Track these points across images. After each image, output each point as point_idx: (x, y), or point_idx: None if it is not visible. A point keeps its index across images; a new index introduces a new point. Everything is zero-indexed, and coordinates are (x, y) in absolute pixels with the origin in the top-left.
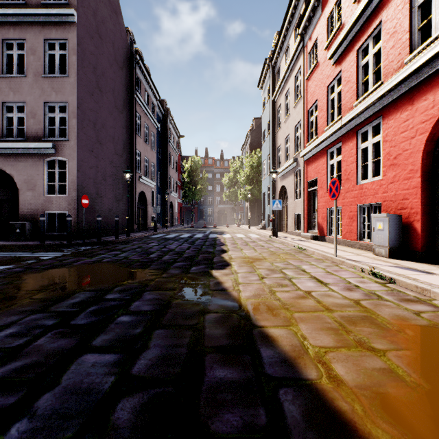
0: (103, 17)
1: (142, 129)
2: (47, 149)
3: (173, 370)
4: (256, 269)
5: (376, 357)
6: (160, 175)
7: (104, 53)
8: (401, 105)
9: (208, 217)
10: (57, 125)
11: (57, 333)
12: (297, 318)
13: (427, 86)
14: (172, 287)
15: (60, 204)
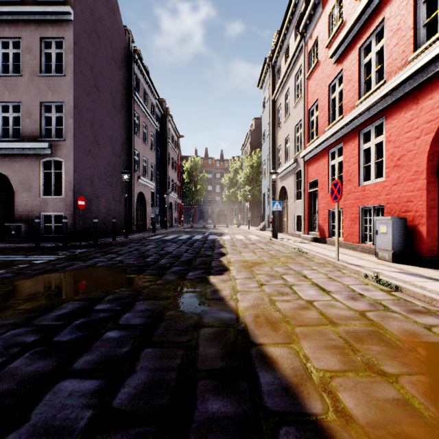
0: (100, 15)
1: (141, 129)
2: (43, 150)
3: (160, 401)
4: (256, 275)
5: (387, 383)
6: (159, 176)
7: (102, 52)
8: (405, 104)
9: (207, 218)
10: (54, 125)
11: (37, 352)
12: (299, 334)
13: (433, 84)
14: (166, 295)
15: (56, 206)
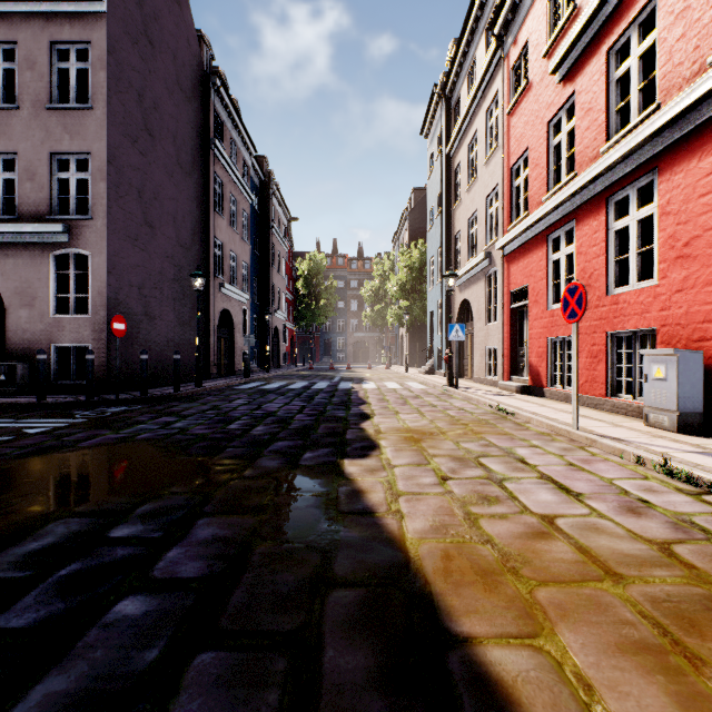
0: (155, 8)
1: (225, 205)
2: (55, 235)
3: None
4: (430, 458)
5: None
6: (257, 283)
7: (158, 70)
8: (700, 144)
9: (337, 353)
10: (74, 192)
11: None
12: (547, 606)
13: None
14: (259, 503)
15: (77, 331)
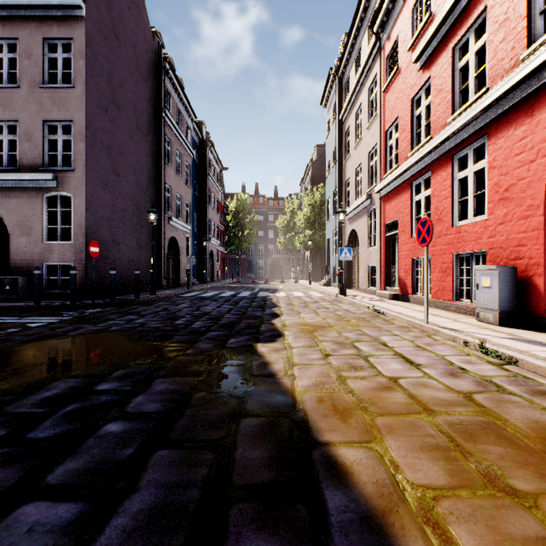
0: (121, 12)
1: (173, 158)
2: (47, 182)
3: (170, 541)
4: (319, 342)
5: (523, 509)
6: (197, 217)
7: (122, 58)
8: (515, 117)
9: (258, 270)
10: (60, 150)
11: None
12: (381, 427)
13: None
14: (197, 370)
15: (63, 253)
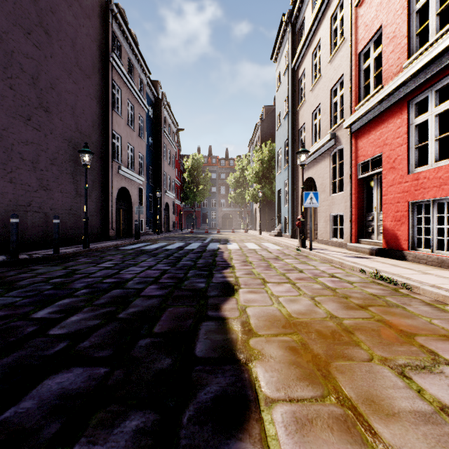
0: None
1: (123, 108)
2: None
3: None
4: None
5: None
6: (152, 171)
7: None
8: None
9: (211, 222)
10: None
11: None
12: None
13: None
14: None
15: None
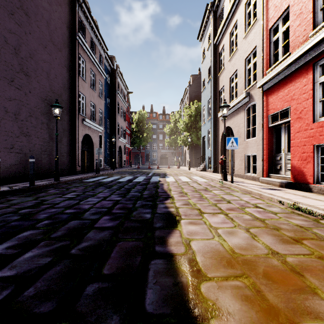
0: None
1: (87, 75)
2: None
3: None
4: None
5: None
6: (109, 123)
7: None
8: None
9: (152, 160)
10: None
11: None
12: None
13: None
14: None
15: None
